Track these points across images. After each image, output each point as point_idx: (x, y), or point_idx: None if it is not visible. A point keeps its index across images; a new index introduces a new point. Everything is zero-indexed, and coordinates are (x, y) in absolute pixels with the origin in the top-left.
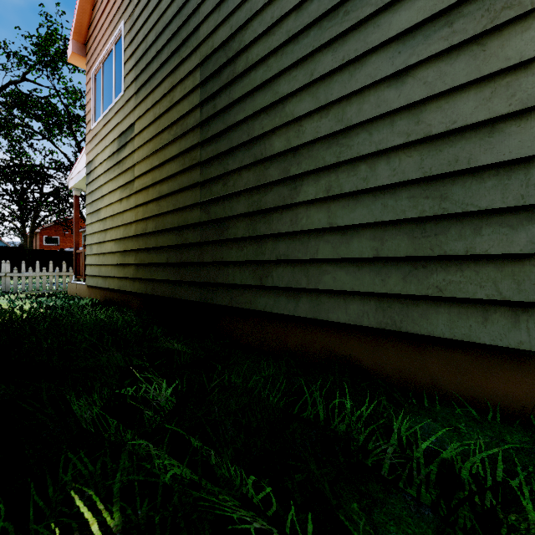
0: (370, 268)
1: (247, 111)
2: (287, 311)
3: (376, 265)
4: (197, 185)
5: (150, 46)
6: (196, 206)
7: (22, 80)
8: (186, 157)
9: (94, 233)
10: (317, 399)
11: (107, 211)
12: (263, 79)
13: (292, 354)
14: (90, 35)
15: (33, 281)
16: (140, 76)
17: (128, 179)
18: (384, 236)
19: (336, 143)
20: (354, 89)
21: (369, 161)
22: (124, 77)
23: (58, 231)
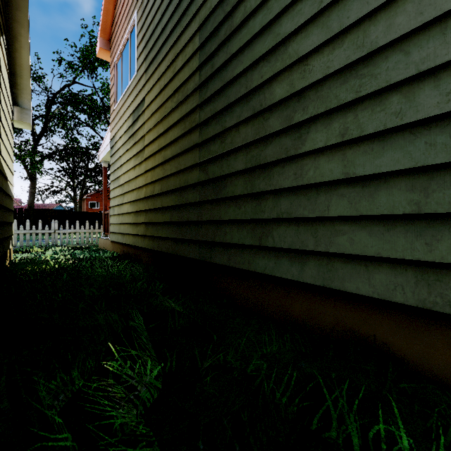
0: (406, 228)
1: (245, 63)
2: (290, 275)
3: (416, 224)
4: (196, 147)
5: (157, 25)
6: (196, 167)
7: (73, 83)
8: (187, 121)
9: (115, 197)
10: (345, 414)
11: (124, 177)
12: (263, 24)
13: (296, 323)
14: (113, 31)
15: (79, 236)
16: (148, 55)
17: (139, 148)
18: (430, 186)
19: (354, 75)
20: (380, 2)
21: (404, 89)
22: (136, 59)
23: (99, 197)
